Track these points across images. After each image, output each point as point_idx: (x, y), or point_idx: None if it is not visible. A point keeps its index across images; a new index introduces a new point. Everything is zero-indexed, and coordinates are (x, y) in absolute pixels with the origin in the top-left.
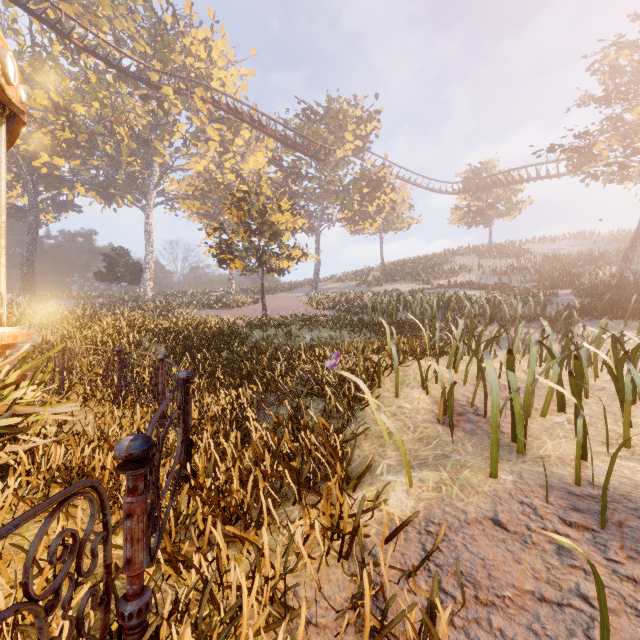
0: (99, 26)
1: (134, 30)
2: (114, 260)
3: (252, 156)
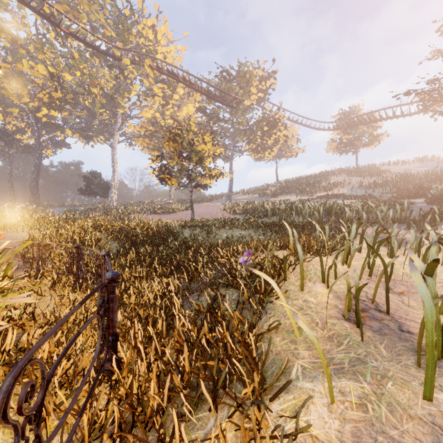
0: (80, 19)
1: (104, 20)
2: (91, 180)
3: (185, 107)
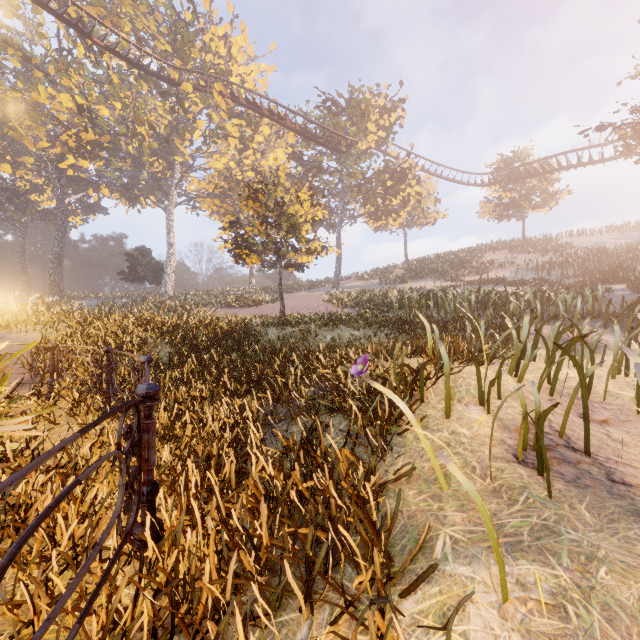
0: (121, 27)
1: (154, 28)
2: (137, 260)
3: (272, 153)
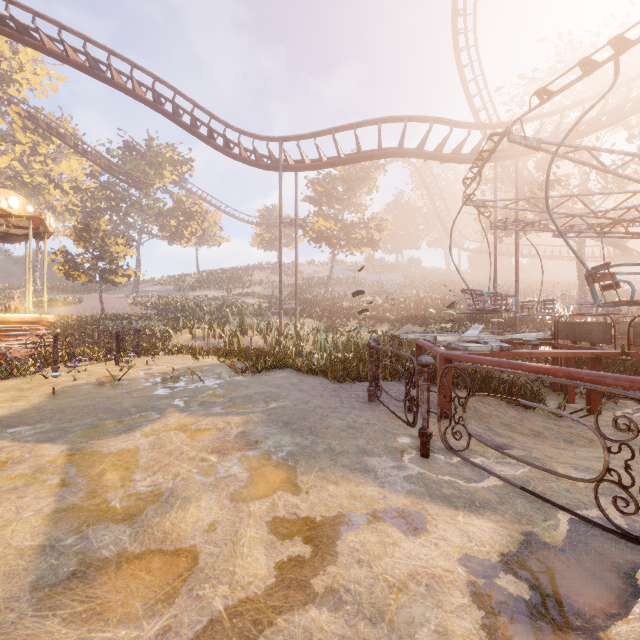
0: None
1: None
2: None
3: (65, 160)
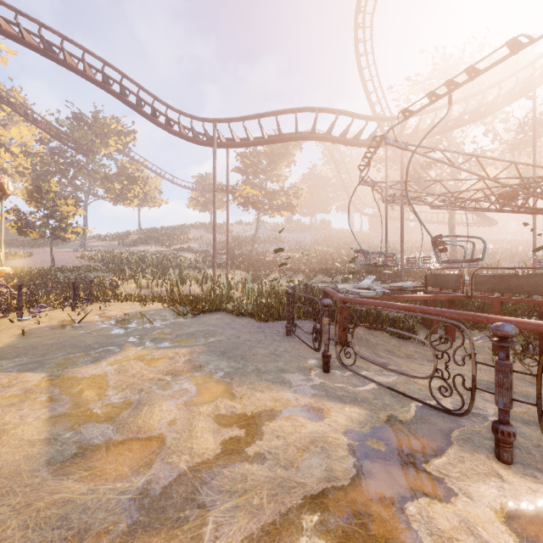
0: None
1: None
2: None
3: (15, 127)
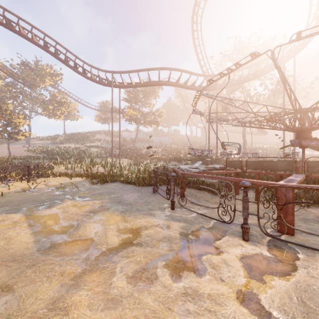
0: None
1: None
2: None
3: None
